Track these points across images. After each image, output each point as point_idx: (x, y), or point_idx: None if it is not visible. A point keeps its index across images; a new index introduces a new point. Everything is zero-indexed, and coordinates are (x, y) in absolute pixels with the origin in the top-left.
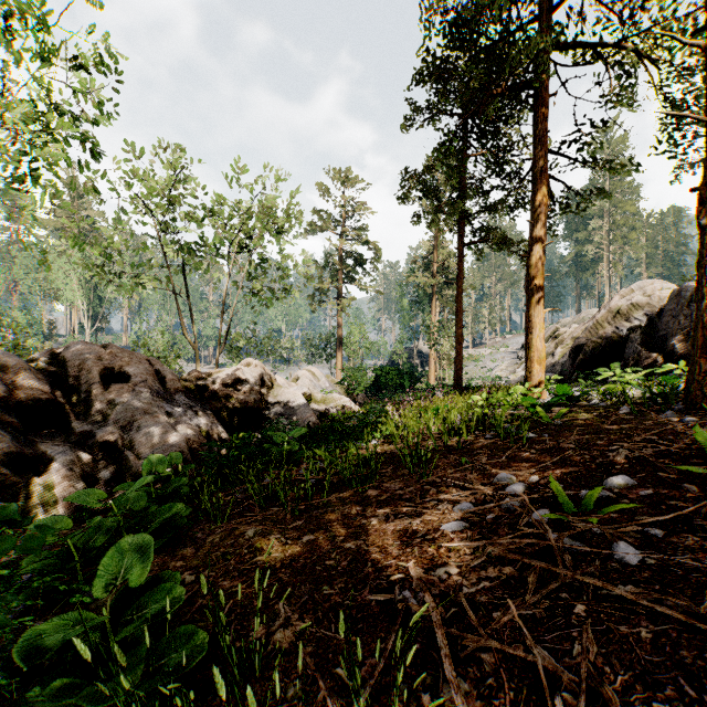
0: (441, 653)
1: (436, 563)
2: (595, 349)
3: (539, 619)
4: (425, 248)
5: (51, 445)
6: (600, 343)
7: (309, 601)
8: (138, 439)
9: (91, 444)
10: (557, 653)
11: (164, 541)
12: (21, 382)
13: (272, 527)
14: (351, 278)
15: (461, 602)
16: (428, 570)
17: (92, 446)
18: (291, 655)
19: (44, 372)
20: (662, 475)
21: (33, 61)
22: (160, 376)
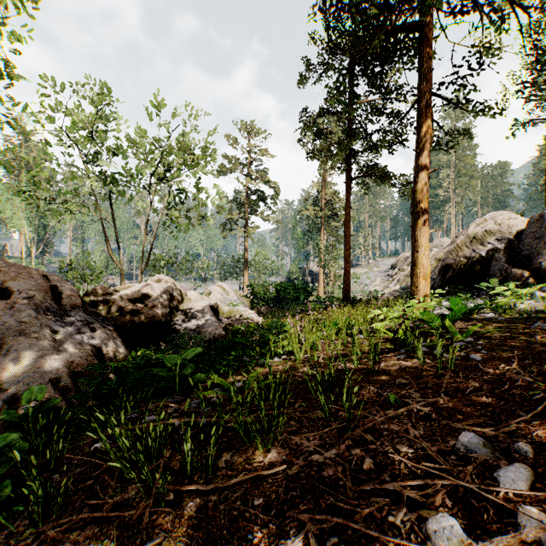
0: None
1: None
2: (463, 267)
3: None
4: (315, 188)
5: None
6: (466, 262)
7: None
8: (5, 365)
9: None
10: None
11: None
12: None
13: None
14: (256, 211)
15: None
16: None
17: None
18: None
19: None
20: None
21: None
22: (57, 291)
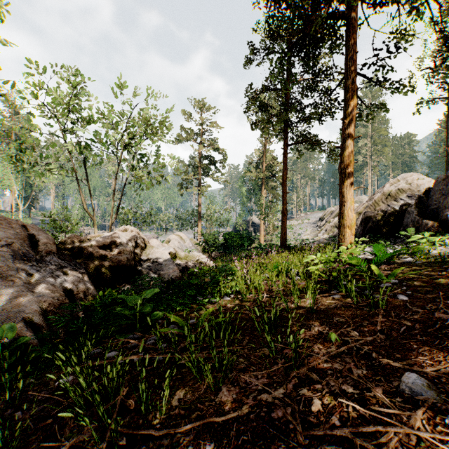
0: None
1: None
2: (380, 219)
3: None
4: (257, 154)
5: None
6: (383, 214)
7: None
8: None
9: None
10: None
11: None
12: None
13: None
14: (208, 173)
15: None
16: None
17: None
18: None
19: None
20: None
21: None
22: (34, 239)
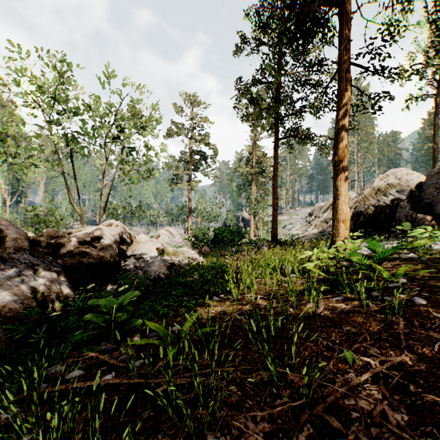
0: None
1: None
2: (372, 214)
3: None
4: (247, 150)
5: None
6: (374, 209)
7: None
8: None
9: None
10: None
11: None
12: None
13: None
14: (198, 168)
15: None
16: None
17: None
18: None
19: None
20: None
21: None
22: (3, 234)
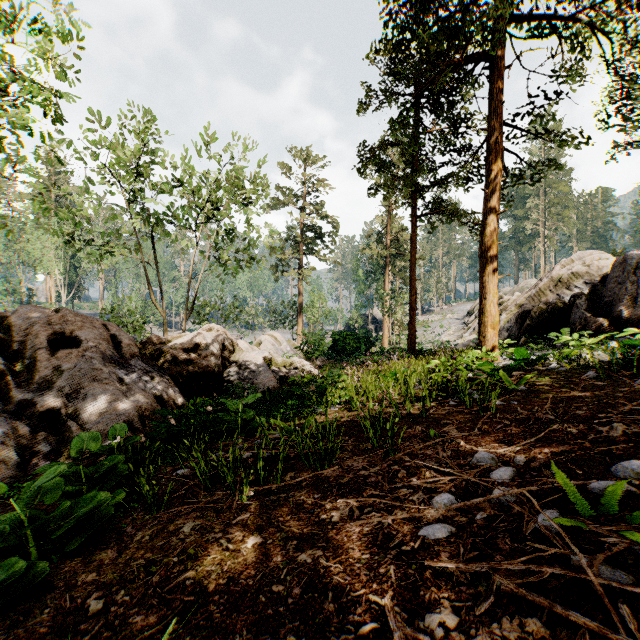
0: None
1: (423, 600)
2: (542, 315)
3: None
4: (379, 222)
5: None
6: (545, 309)
7: None
8: (84, 407)
9: (31, 414)
10: None
11: (80, 542)
12: None
13: (213, 522)
14: (311, 250)
15: None
16: (412, 614)
17: (32, 416)
18: None
19: None
20: None
21: None
22: (116, 340)
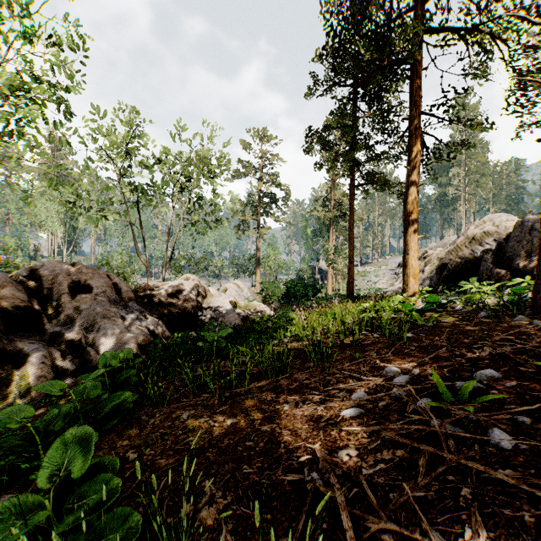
0: (346, 535)
1: (339, 446)
2: (457, 267)
3: (431, 500)
4: (324, 189)
5: (28, 343)
6: (460, 262)
7: (231, 479)
8: (98, 338)
9: (60, 342)
10: (450, 535)
11: (114, 423)
12: (4, 293)
13: (202, 411)
14: (268, 213)
15: (361, 483)
16: (331, 452)
17: (61, 344)
18: (214, 531)
19: (24, 285)
20: (522, 369)
21: (17, 40)
22: (117, 287)
